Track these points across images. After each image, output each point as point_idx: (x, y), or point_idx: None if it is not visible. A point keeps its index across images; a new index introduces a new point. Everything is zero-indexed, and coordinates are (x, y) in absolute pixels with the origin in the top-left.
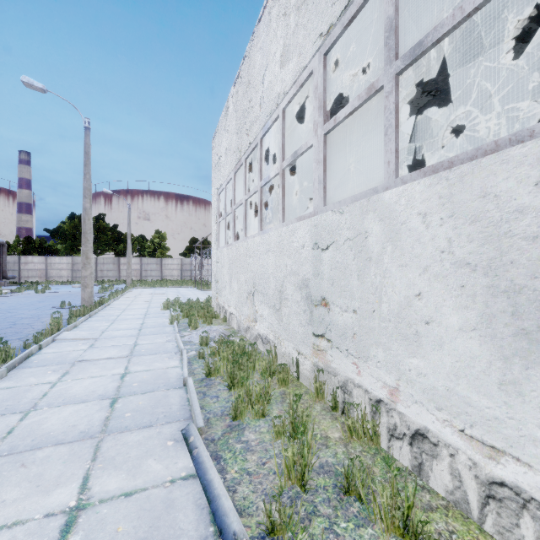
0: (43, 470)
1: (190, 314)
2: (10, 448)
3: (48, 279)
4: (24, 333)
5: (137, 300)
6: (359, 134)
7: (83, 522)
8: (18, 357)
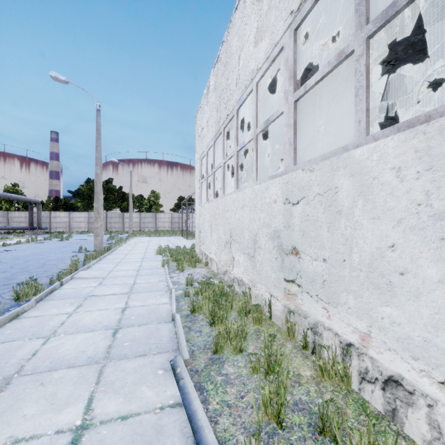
0: (57, 389)
1: (178, 258)
2: (33, 368)
3: (71, 230)
4: (50, 272)
5: (137, 247)
6: (322, 104)
7: (85, 441)
8: (44, 291)
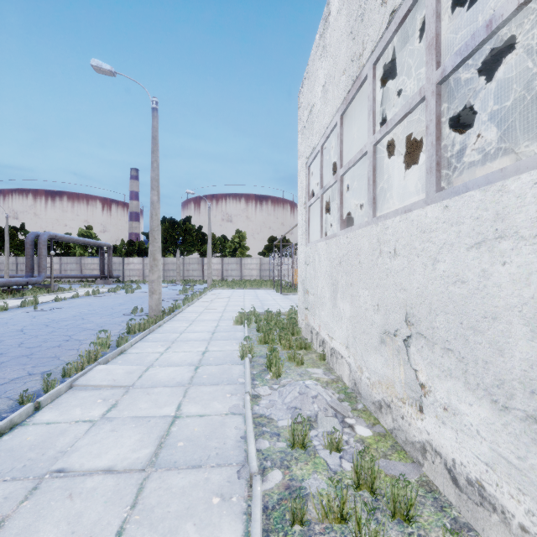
0: None
1: (269, 339)
2: None
3: (145, 278)
4: (59, 361)
5: (211, 307)
6: None
7: None
8: None
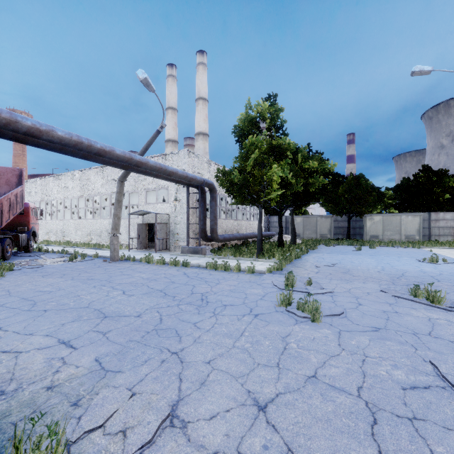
0: None
1: None
2: None
3: None
4: None
5: None
6: None
7: None
8: None
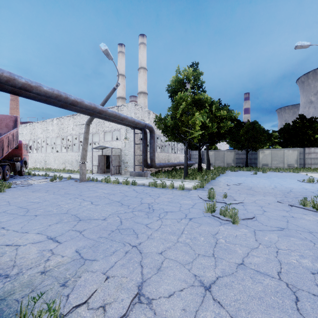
0: None
1: None
2: None
3: None
4: None
5: None
6: None
7: None
8: None
